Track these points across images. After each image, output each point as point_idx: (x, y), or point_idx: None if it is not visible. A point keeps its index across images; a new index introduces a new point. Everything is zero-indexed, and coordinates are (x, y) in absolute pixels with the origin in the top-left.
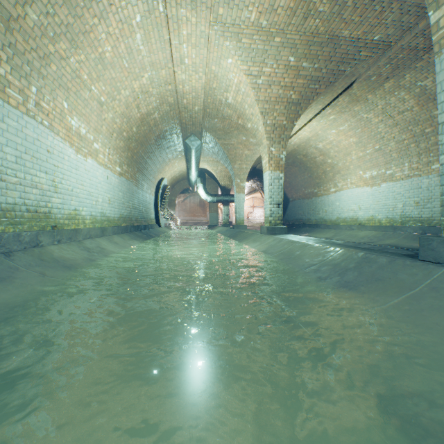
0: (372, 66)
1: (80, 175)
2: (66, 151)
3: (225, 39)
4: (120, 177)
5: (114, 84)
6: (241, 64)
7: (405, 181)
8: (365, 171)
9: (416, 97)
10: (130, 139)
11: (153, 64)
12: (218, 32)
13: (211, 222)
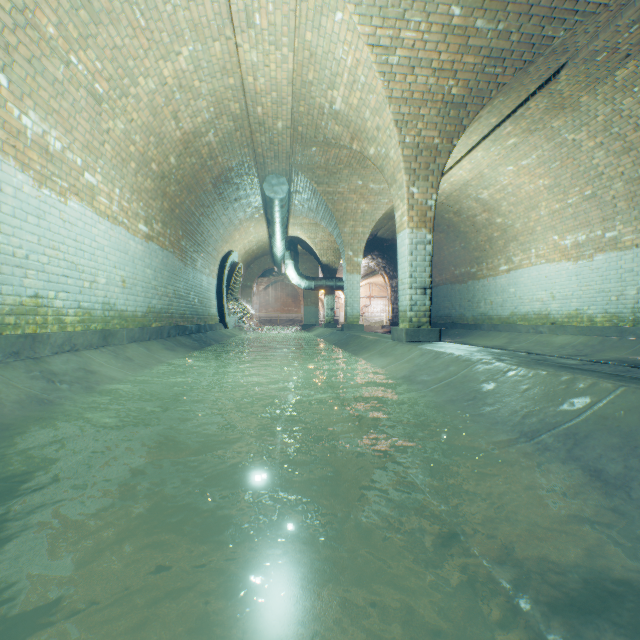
0: (605, 30)
1: (50, 229)
2: (7, 176)
3: None
4: (147, 242)
5: (122, 61)
6: (361, 23)
7: None
8: (565, 234)
9: None
10: (166, 178)
11: (196, 28)
12: None
13: (308, 320)
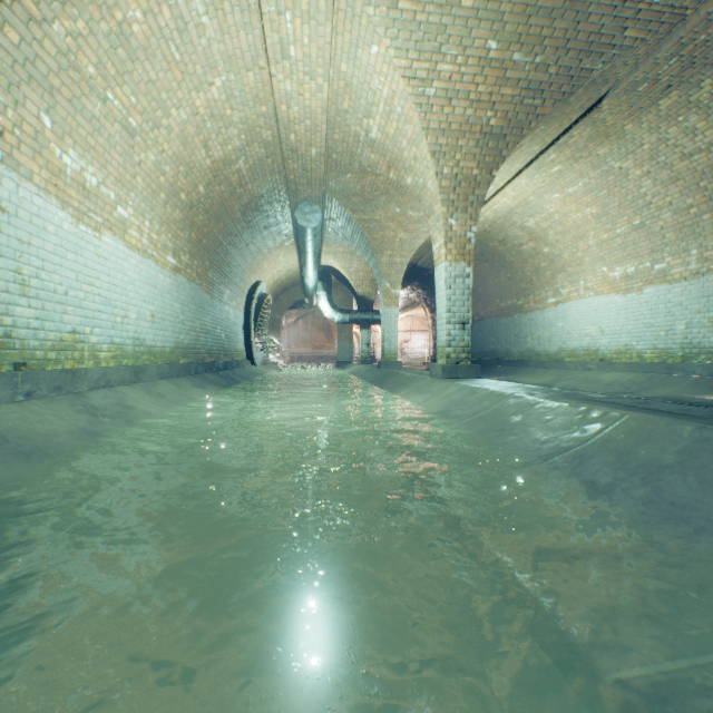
0: (644, 63)
1: (86, 264)
2: (50, 215)
3: (367, 2)
4: (175, 275)
5: (156, 94)
6: (397, 56)
7: (691, 282)
8: (613, 265)
9: None
10: (195, 208)
11: (230, 59)
12: None
13: (342, 356)
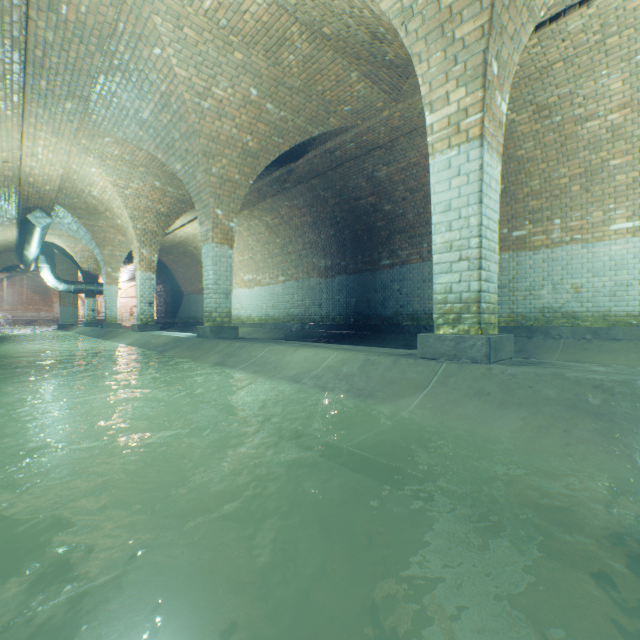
0: None
1: None
2: None
3: (90, 157)
4: None
5: None
6: (108, 176)
7: (267, 287)
8: (246, 274)
9: (266, 226)
10: None
11: None
12: (82, 151)
13: (66, 320)
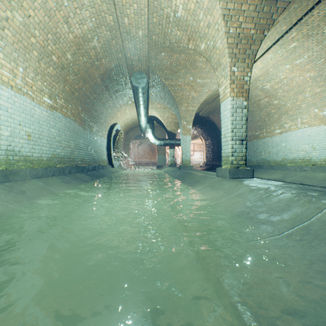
0: None
1: None
2: None
3: None
4: (52, 110)
5: None
6: None
7: None
8: (323, 108)
9: None
10: (66, 69)
11: None
12: None
13: (159, 163)
